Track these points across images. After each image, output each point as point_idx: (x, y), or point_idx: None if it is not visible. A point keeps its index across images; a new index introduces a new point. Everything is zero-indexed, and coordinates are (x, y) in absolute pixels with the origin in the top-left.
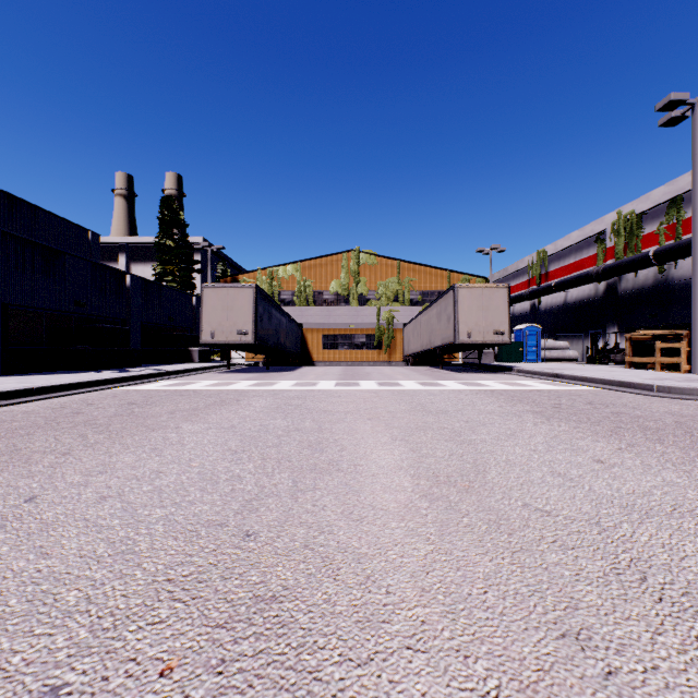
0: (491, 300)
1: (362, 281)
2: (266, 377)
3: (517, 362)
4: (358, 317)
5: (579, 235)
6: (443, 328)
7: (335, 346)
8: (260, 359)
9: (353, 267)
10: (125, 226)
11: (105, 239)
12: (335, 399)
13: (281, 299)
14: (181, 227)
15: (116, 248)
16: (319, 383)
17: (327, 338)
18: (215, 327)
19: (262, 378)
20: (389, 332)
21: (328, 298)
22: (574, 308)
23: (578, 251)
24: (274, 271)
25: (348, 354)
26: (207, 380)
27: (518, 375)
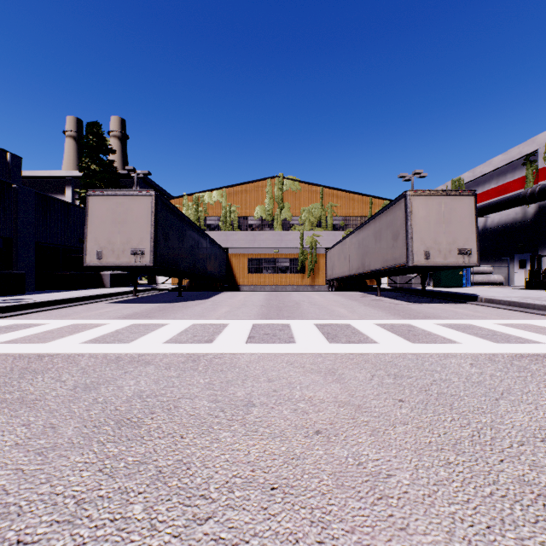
0: (453, 211)
1: (286, 207)
2: (158, 313)
3: (456, 287)
4: (282, 242)
5: (503, 159)
6: (385, 248)
7: (259, 270)
8: (186, 283)
9: (277, 193)
10: (75, 164)
11: (52, 173)
12: (226, 446)
13: (207, 224)
14: (109, 153)
15: (62, 181)
16: (224, 328)
17: (252, 262)
18: (103, 245)
19: (148, 315)
20: (313, 256)
21: (253, 223)
22: (495, 232)
23: (501, 175)
24: (200, 196)
25: (272, 278)
26: (63, 318)
27: (497, 308)
